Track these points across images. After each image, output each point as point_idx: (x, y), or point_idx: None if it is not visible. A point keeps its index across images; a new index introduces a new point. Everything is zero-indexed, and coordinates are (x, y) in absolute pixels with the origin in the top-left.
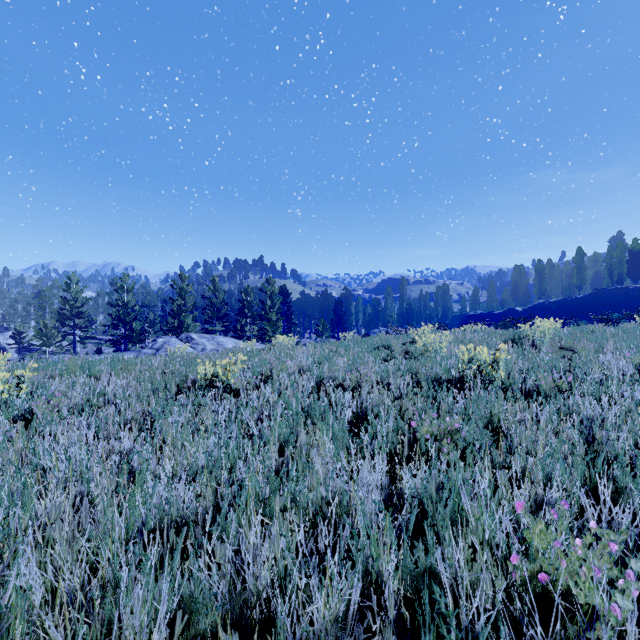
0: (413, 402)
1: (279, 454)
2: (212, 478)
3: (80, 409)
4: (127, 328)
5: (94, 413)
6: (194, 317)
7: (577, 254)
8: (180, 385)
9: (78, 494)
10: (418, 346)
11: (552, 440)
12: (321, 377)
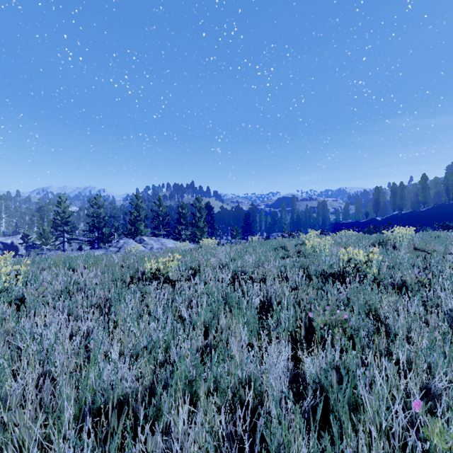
0: (306, 292)
1: (204, 334)
2: (151, 358)
3: (59, 295)
4: (99, 232)
5: (67, 299)
6: (145, 225)
7: (422, 178)
8: (133, 276)
9: (45, 372)
10: (307, 247)
11: (424, 329)
12: (236, 271)
